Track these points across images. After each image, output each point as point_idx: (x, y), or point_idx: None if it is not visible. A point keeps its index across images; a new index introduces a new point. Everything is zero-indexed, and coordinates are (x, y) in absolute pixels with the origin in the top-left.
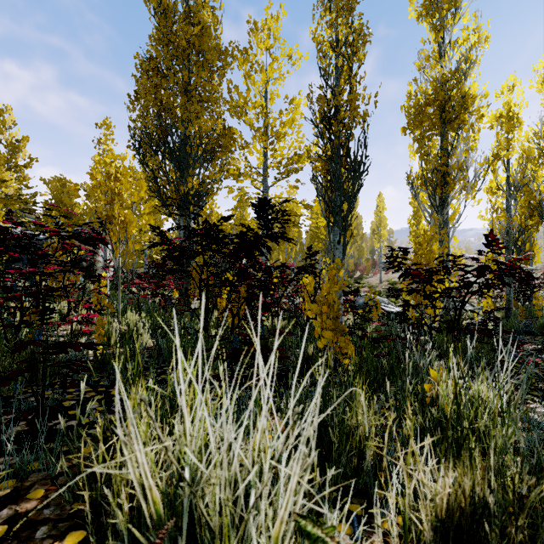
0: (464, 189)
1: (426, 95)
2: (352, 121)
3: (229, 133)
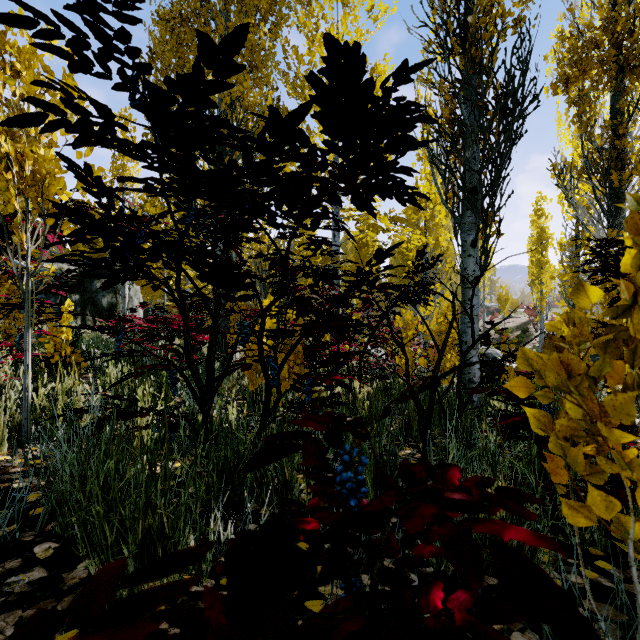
0: None
1: (590, 29)
2: (503, 12)
3: (284, 113)
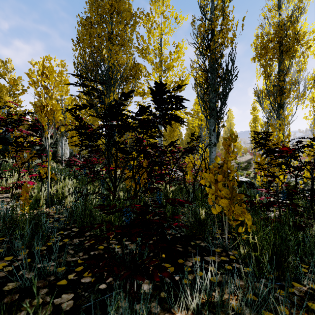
0: (296, 98)
1: (269, 35)
2: (224, 41)
3: (137, 66)
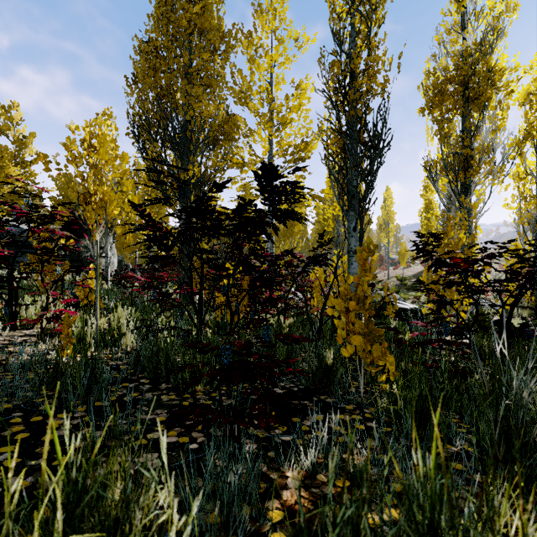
0: (490, 174)
1: (446, 71)
2: (371, 89)
3: (232, 119)
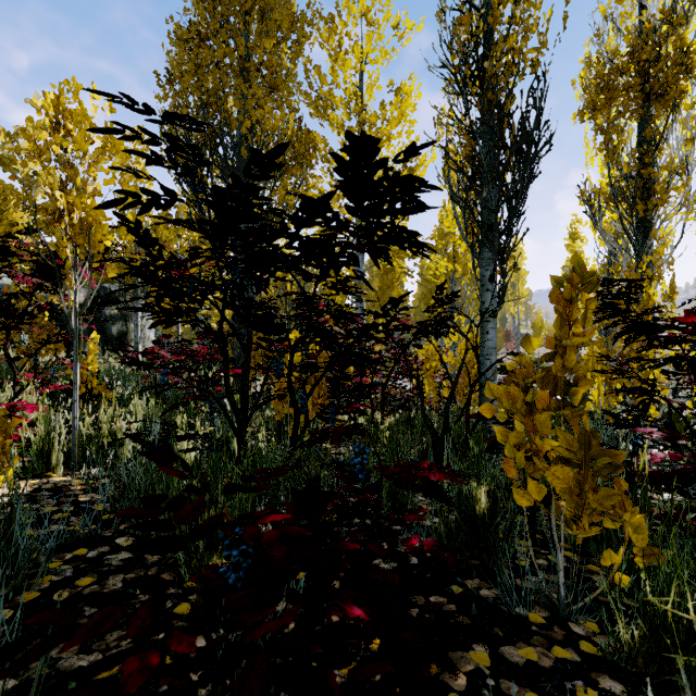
0: (683, 204)
1: (617, 56)
2: (519, 58)
3: (306, 136)
